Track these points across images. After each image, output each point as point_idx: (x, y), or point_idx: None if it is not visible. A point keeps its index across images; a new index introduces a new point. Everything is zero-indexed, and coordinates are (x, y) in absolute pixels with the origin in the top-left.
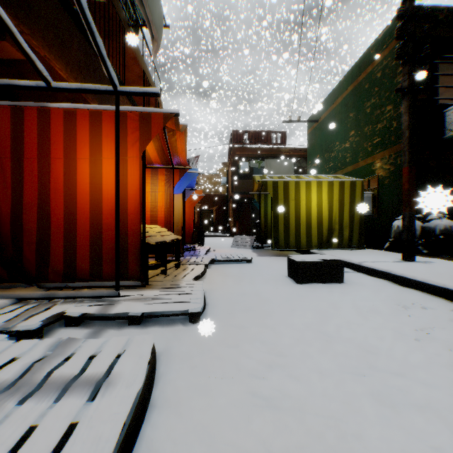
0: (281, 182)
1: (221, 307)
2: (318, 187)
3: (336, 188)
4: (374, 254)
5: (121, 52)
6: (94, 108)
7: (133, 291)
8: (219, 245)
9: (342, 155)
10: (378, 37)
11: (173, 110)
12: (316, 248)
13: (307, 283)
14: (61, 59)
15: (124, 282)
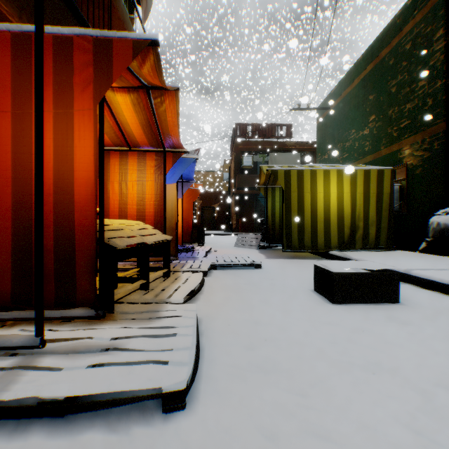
0: (294, 171)
1: (226, 360)
2: (339, 177)
3: (360, 178)
4: (413, 257)
5: (109, 23)
6: (19, 30)
7: (82, 326)
8: (221, 244)
9: (360, 144)
10: (406, 2)
11: (148, 36)
12: (335, 249)
13: (347, 303)
14: (12, 1)
15: (69, 312)
